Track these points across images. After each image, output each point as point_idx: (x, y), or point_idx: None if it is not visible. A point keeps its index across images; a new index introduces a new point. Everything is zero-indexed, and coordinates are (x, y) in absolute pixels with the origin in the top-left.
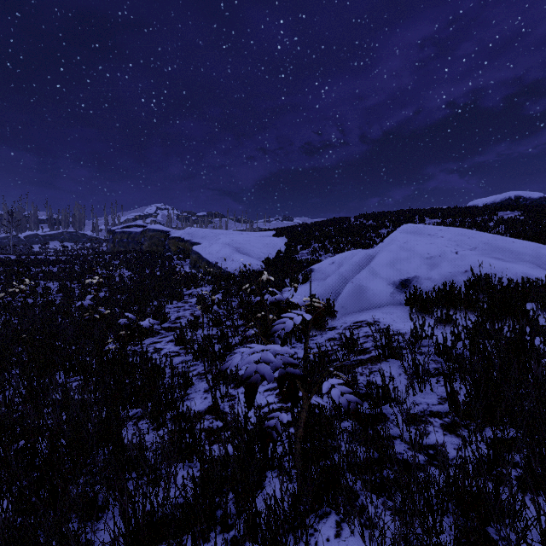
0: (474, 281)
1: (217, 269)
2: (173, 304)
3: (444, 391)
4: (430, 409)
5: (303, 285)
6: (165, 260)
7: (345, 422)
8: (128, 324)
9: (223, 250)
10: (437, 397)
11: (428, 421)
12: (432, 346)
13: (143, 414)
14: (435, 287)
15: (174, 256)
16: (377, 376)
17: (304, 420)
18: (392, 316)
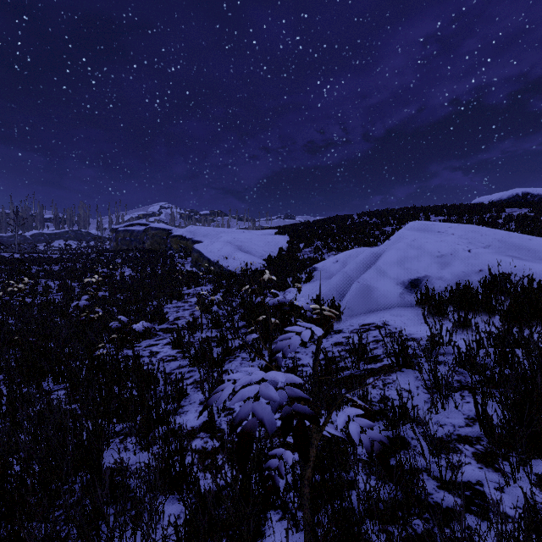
0: (491, 282)
1: (218, 267)
2: (173, 303)
3: (471, 409)
4: (457, 433)
5: (306, 284)
6: (167, 258)
7: (359, 448)
8: (120, 328)
9: (224, 248)
10: (463, 416)
11: (457, 449)
12: (450, 354)
13: (129, 433)
14: (447, 287)
15: (176, 254)
16: (392, 389)
17: (313, 458)
18: (402, 318)
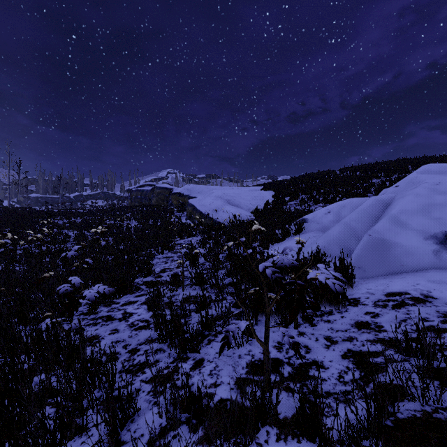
0: None
1: (208, 219)
2: (163, 253)
3: None
4: None
5: (296, 236)
6: (167, 212)
7: None
8: (70, 293)
9: (214, 202)
10: None
11: None
12: None
13: None
14: None
15: (175, 209)
16: None
17: None
18: None
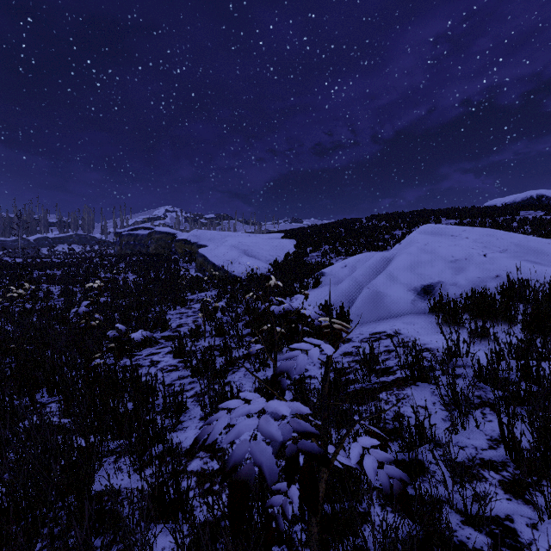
0: (509, 288)
1: (223, 272)
2: (176, 309)
3: (494, 429)
4: (480, 457)
5: (313, 290)
6: (171, 263)
7: None
8: (118, 337)
9: (229, 252)
10: (485, 437)
11: (481, 476)
12: (468, 367)
13: (122, 453)
14: (462, 293)
15: (180, 259)
16: (406, 405)
17: (322, 493)
18: (414, 326)
